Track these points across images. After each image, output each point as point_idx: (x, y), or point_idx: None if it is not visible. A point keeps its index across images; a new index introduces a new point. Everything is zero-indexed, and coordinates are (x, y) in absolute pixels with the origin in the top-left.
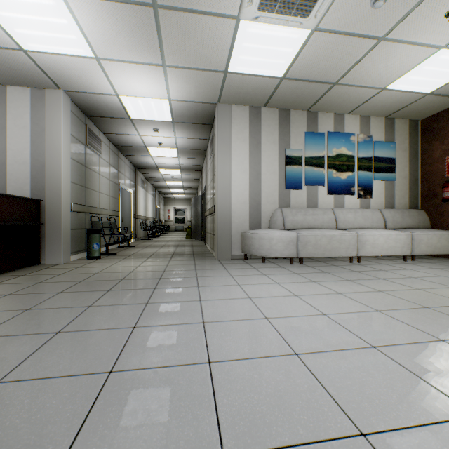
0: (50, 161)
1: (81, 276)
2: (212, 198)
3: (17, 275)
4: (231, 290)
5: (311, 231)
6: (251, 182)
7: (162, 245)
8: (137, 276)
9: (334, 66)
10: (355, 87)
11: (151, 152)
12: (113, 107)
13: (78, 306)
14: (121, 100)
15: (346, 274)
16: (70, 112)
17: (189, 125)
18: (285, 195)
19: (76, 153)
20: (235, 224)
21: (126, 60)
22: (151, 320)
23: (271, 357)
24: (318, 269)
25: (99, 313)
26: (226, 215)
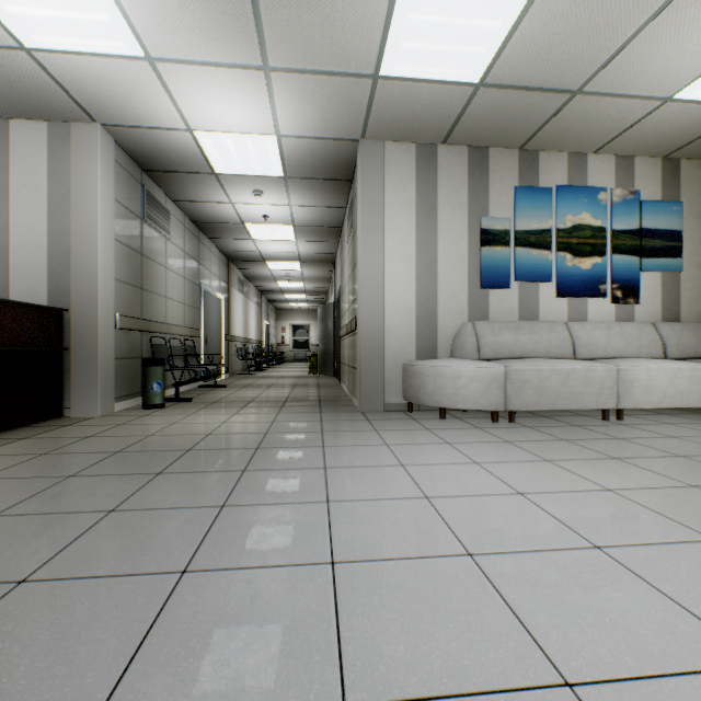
0: (79, 243)
1: (121, 441)
2: (352, 305)
3: (15, 438)
4: (389, 478)
5: (530, 362)
6: (419, 277)
7: (270, 384)
8: (218, 442)
9: (578, 56)
10: (614, 98)
11: (251, 233)
12: (185, 153)
13: (90, 511)
14: (196, 140)
15: (605, 445)
16: (114, 162)
17: (313, 182)
18: (479, 299)
19: (125, 231)
20: (391, 349)
21: (200, 61)
22: (222, 551)
23: (505, 694)
24: (546, 432)
25: (123, 529)
26: (375, 333)
